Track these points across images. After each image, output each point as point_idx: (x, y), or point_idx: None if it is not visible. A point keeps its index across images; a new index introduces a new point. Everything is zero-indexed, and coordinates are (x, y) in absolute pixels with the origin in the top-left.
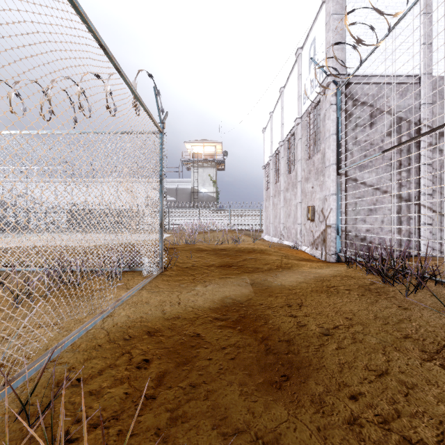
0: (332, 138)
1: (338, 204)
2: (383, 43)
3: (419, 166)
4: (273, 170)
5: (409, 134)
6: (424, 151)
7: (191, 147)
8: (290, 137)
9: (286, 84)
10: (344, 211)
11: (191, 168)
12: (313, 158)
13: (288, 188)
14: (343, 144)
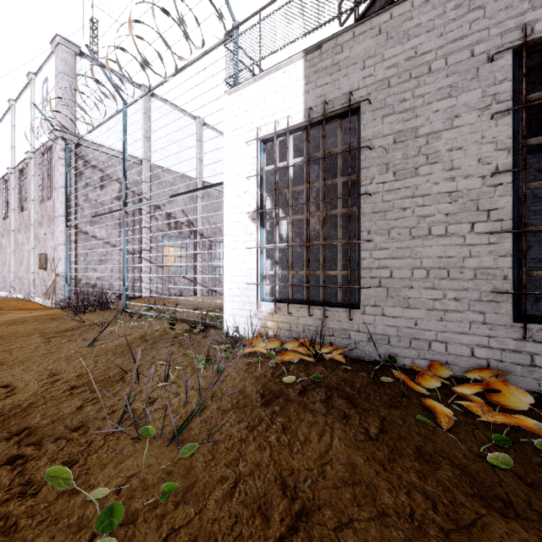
0: (61, 190)
1: (67, 254)
2: (113, 121)
3: (142, 228)
4: (1, 200)
5: (134, 202)
6: (145, 218)
7: None
8: (23, 168)
9: (19, 99)
10: (74, 261)
11: None
12: (46, 203)
13: (21, 229)
14: (74, 199)
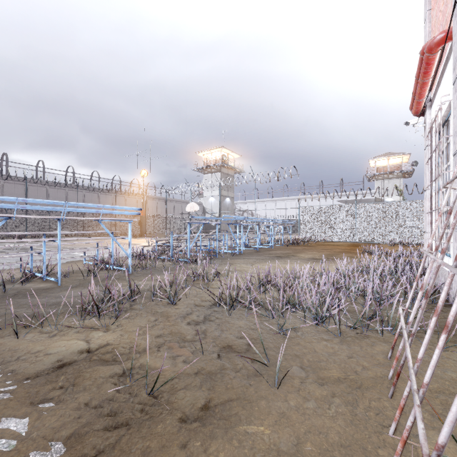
0: None
1: None
2: None
3: None
4: None
5: None
6: None
7: (375, 162)
8: None
9: None
10: None
11: (375, 181)
12: None
13: None
14: None
